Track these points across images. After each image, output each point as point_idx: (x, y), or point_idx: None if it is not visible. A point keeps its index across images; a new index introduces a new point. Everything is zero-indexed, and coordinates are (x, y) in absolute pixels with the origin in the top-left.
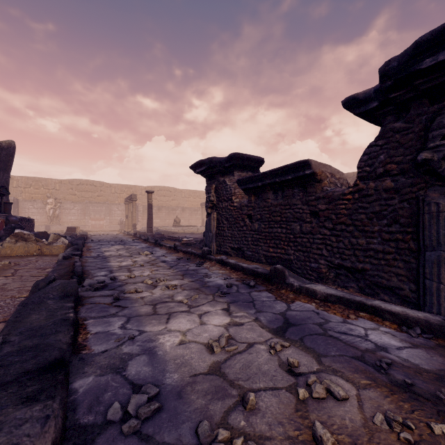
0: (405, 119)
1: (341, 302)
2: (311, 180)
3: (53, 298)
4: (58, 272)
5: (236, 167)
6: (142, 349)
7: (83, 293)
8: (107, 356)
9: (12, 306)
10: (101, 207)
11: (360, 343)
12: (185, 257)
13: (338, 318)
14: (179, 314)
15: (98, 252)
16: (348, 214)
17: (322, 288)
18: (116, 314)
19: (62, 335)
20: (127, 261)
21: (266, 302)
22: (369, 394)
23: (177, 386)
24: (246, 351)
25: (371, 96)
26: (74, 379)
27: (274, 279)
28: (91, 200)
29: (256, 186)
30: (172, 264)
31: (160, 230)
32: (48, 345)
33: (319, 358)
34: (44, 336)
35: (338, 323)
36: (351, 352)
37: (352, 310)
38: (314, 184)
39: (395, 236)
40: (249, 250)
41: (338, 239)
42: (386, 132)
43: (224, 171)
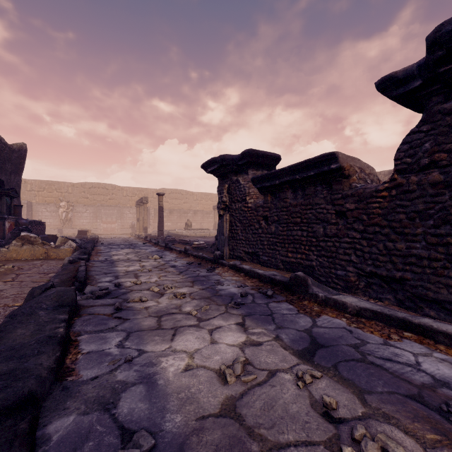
0: None
1: (379, 318)
2: (337, 176)
3: (46, 308)
4: (61, 277)
5: (251, 165)
6: (140, 376)
7: (82, 301)
8: (97, 384)
9: (2, 316)
10: (113, 210)
11: (412, 374)
12: (196, 262)
13: (377, 339)
14: (187, 329)
15: (106, 255)
16: (383, 214)
17: (353, 300)
18: (115, 328)
19: (46, 357)
20: (135, 265)
21: (287, 315)
22: None
23: (179, 434)
24: (267, 382)
25: (413, 74)
26: (51, 418)
27: (295, 288)
28: (103, 203)
29: (273, 185)
30: (182, 269)
31: (171, 233)
32: (25, 372)
33: (362, 395)
34: (23, 358)
35: (378, 345)
36: (403, 389)
37: (394, 328)
38: (341, 180)
39: (445, 239)
40: (265, 255)
41: (370, 243)
42: (433, 115)
43: (237, 169)
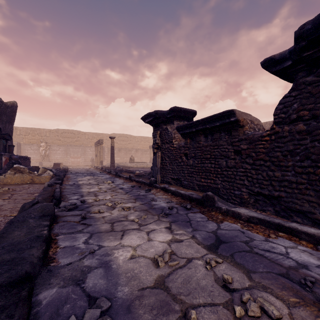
0: (316, 74)
1: (262, 223)
2: (235, 126)
3: (34, 217)
4: (43, 196)
5: (176, 117)
6: (100, 262)
7: (58, 212)
8: (71, 268)
9: (3, 223)
10: (78, 149)
11: (283, 260)
12: (137, 185)
13: (260, 237)
14: (131, 231)
15: (74, 181)
16: (266, 152)
17: (245, 211)
18: (82, 231)
19: (35, 250)
20: (94, 188)
21: (200, 222)
22: (300, 313)
23: (127, 299)
24: (186, 266)
25: (286, 57)
26: (41, 290)
27: (206, 203)
28: (71, 144)
29: (191, 131)
30: (128, 190)
31: (120, 165)
32: (22, 259)
33: (249, 274)
34: (20, 250)
35: (261, 241)
36: (276, 269)
37: (272, 230)
38: (237, 129)
39: (307, 169)
40: (185, 180)
41: (257, 172)
42: (299, 85)
43: (166, 121)
